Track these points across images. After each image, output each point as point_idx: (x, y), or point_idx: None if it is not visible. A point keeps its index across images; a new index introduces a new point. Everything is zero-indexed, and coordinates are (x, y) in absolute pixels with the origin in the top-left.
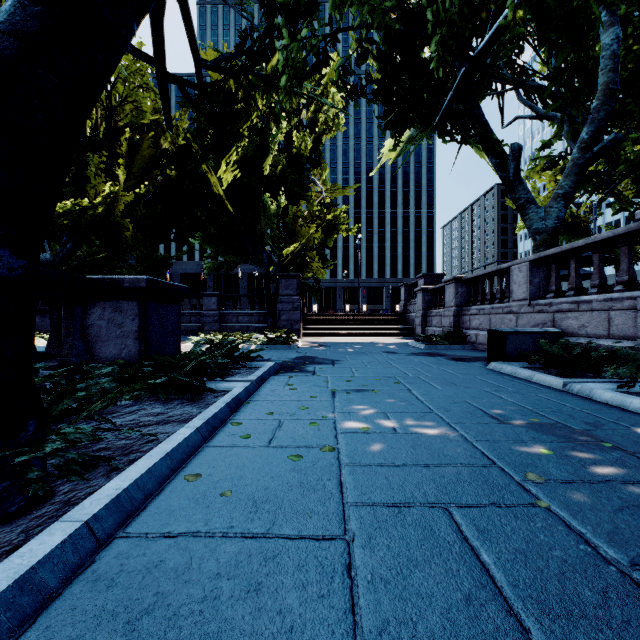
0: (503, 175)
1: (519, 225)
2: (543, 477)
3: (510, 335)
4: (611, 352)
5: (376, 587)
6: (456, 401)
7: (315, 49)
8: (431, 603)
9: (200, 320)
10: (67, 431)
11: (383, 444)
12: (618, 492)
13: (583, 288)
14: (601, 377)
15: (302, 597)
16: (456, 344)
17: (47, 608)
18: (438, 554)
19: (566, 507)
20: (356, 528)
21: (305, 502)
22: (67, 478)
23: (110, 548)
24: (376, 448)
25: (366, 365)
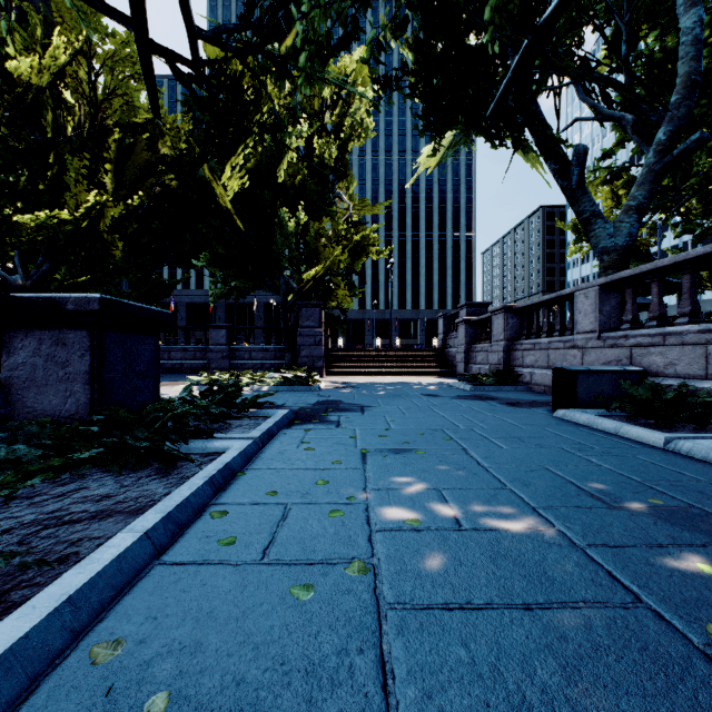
0: (564, 184)
1: (571, 249)
2: None
3: (582, 375)
4: None
5: None
6: (533, 468)
7: (340, 16)
8: None
9: (206, 356)
10: None
11: (445, 555)
12: None
13: None
14: (704, 429)
15: None
16: (506, 384)
17: None
18: None
19: None
20: None
21: None
22: None
23: None
24: (435, 565)
25: (404, 413)
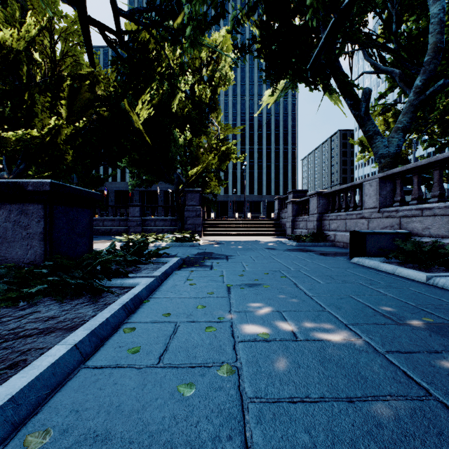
0: (356, 113)
1: (358, 157)
2: None
3: (369, 235)
4: None
5: None
6: (342, 296)
7: (212, 1)
8: None
9: (127, 224)
10: None
11: (288, 360)
12: None
13: None
14: None
15: None
16: (318, 242)
17: None
18: None
19: None
20: None
21: None
22: None
23: None
24: (281, 367)
25: (254, 260)
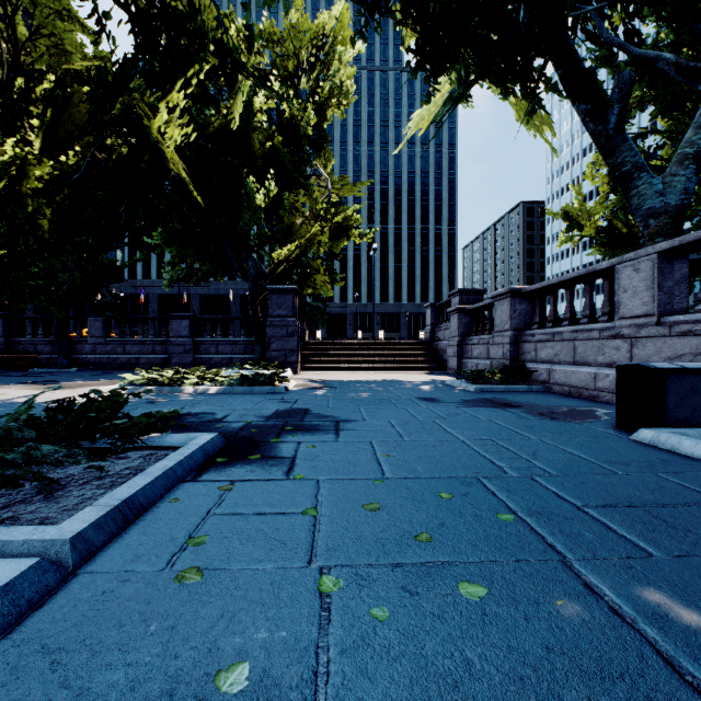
0: (598, 128)
1: (561, 238)
2: None
3: (672, 376)
4: None
5: None
6: None
7: None
8: None
9: (167, 350)
10: None
11: None
12: None
13: None
14: None
15: None
16: (514, 383)
17: None
18: None
19: None
20: None
21: None
22: None
23: None
24: None
25: (400, 434)
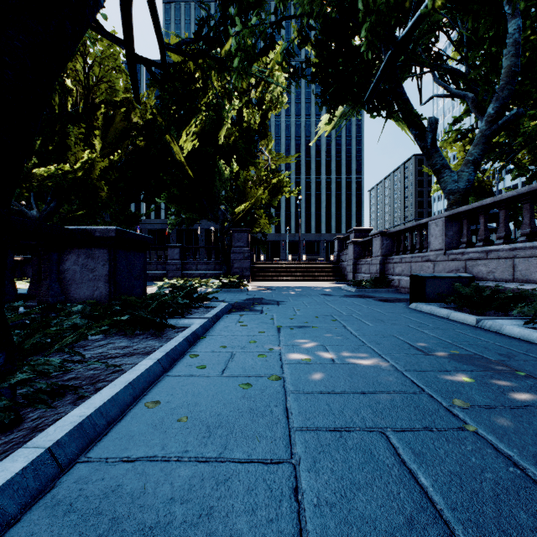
0: (422, 144)
1: (434, 188)
2: (468, 403)
3: (429, 279)
4: (516, 293)
5: (322, 511)
6: (385, 335)
7: (263, 34)
8: (375, 527)
9: (165, 268)
10: (36, 363)
11: (323, 373)
12: (536, 416)
13: (490, 240)
14: (508, 315)
15: (252, 522)
16: (382, 288)
17: (4, 535)
18: (379, 477)
19: (492, 431)
20: (301, 452)
21: (254, 427)
22: (33, 406)
23: (71, 473)
24: (317, 377)
25: (306, 305)
